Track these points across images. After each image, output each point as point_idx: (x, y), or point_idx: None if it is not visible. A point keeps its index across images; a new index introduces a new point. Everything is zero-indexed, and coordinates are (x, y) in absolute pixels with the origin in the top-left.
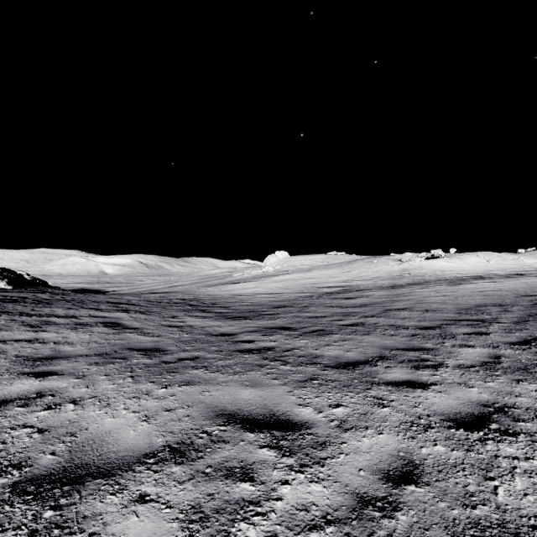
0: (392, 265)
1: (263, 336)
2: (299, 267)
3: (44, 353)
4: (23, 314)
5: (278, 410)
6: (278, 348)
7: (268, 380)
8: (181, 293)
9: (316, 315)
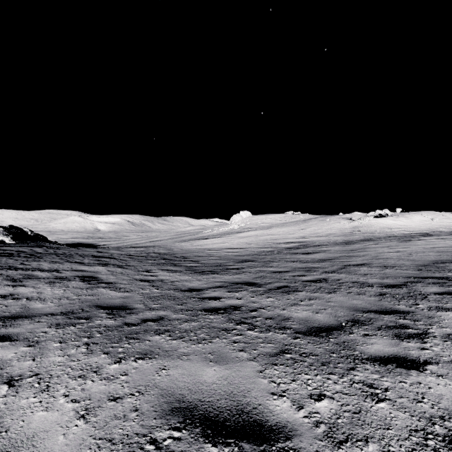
0: (343, 223)
1: (229, 293)
2: (260, 225)
3: (12, 311)
4: (12, 268)
5: (248, 403)
6: (245, 307)
7: (235, 352)
8: (158, 247)
9: (279, 269)
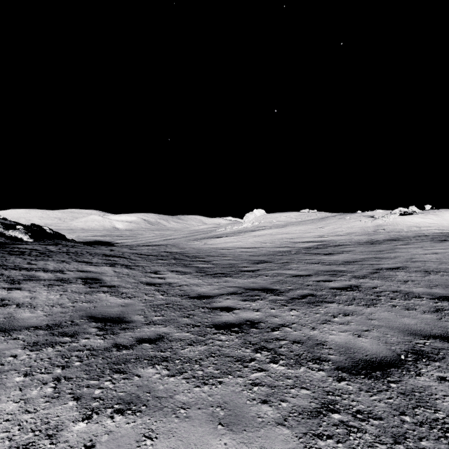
0: (365, 221)
1: (244, 302)
2: (275, 223)
3: None
4: (16, 267)
5: None
6: (264, 323)
7: (255, 405)
8: (171, 246)
9: (299, 273)
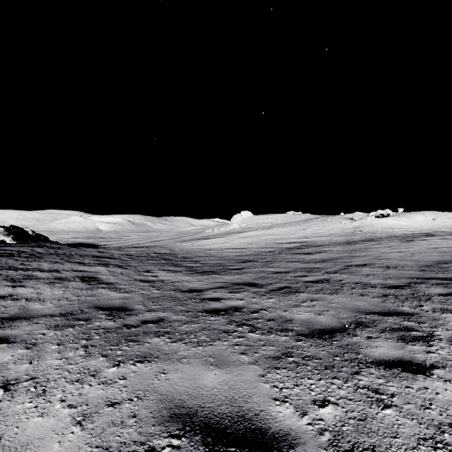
0: (345, 223)
1: (230, 294)
2: (261, 225)
3: (11, 312)
4: (12, 268)
5: (250, 409)
6: (246, 308)
7: (236, 355)
8: (159, 247)
9: (280, 270)
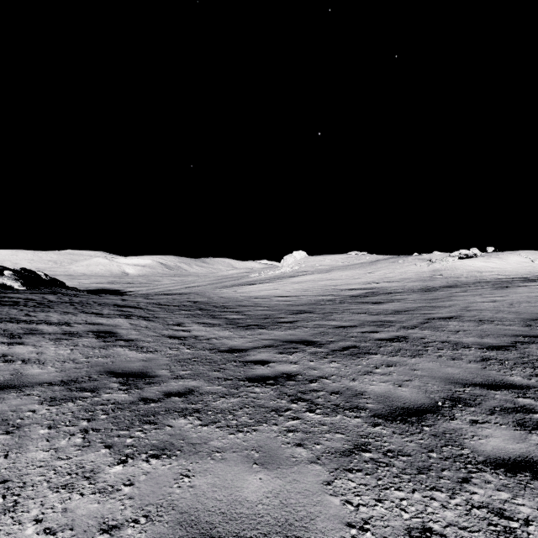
0: (421, 265)
1: (280, 355)
2: (318, 267)
3: (0, 378)
4: (13, 320)
5: None
6: (301, 376)
7: (290, 448)
8: (195, 294)
9: (343, 323)
